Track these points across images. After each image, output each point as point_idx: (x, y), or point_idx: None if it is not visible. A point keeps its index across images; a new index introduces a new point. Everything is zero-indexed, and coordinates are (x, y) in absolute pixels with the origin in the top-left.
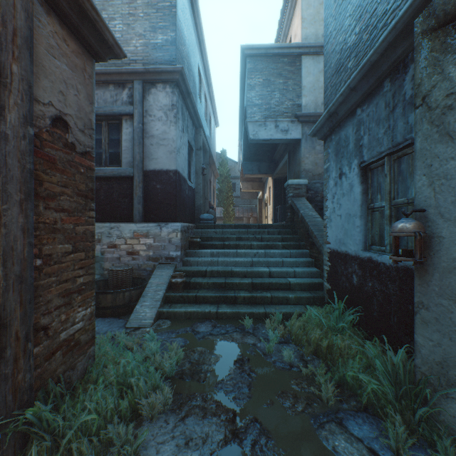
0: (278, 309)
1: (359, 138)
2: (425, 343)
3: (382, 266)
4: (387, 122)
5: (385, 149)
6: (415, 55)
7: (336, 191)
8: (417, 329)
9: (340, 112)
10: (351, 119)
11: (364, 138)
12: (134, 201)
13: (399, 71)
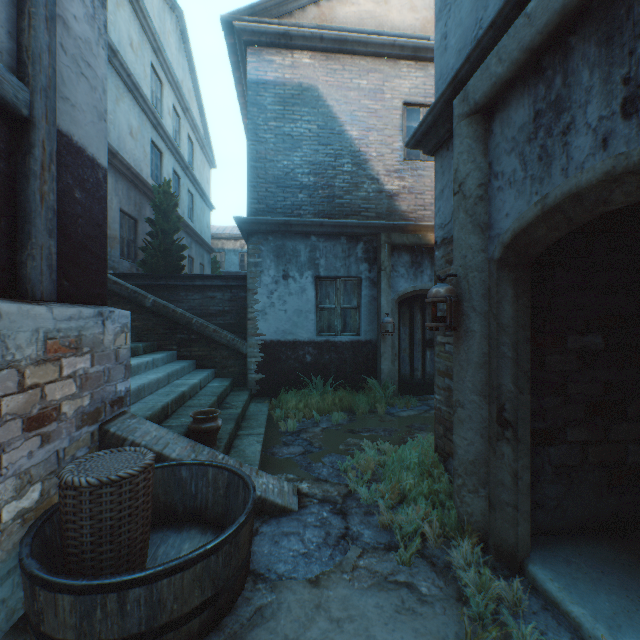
0: (263, 410)
1: (315, 258)
2: (386, 367)
3: (340, 343)
4: (345, 261)
5: (342, 275)
6: (381, 247)
7: (278, 288)
8: (383, 363)
9: (297, 228)
10: (304, 239)
11: (321, 260)
12: (36, 218)
13: (353, 239)
